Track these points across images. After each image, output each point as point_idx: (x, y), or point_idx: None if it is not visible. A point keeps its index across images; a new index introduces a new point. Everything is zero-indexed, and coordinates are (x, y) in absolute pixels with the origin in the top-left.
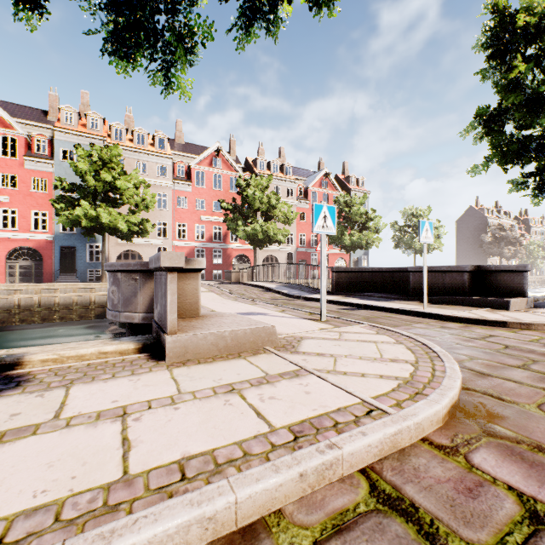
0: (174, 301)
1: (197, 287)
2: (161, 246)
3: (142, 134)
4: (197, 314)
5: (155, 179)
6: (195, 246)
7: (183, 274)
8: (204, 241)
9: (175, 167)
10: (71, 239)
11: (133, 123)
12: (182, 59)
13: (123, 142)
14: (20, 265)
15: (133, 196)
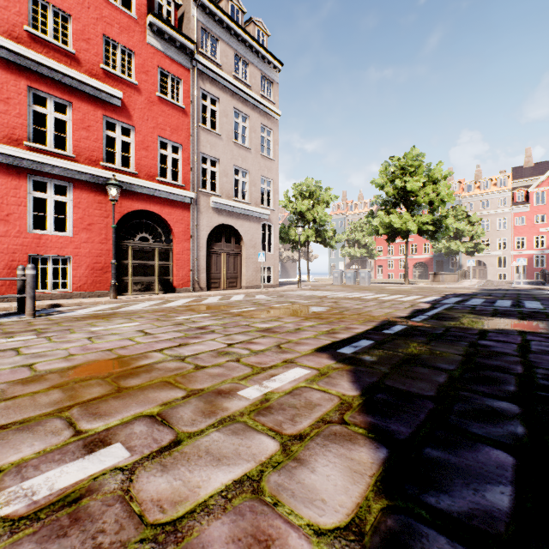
0: (430, 278)
1: (439, 277)
2: (500, 256)
3: (486, 181)
4: (440, 281)
5: (495, 209)
6: (533, 253)
7: (437, 275)
8: (543, 248)
9: (514, 195)
10: (441, 256)
11: (480, 173)
12: (437, 240)
13: (472, 191)
14: (418, 271)
15: (469, 232)
